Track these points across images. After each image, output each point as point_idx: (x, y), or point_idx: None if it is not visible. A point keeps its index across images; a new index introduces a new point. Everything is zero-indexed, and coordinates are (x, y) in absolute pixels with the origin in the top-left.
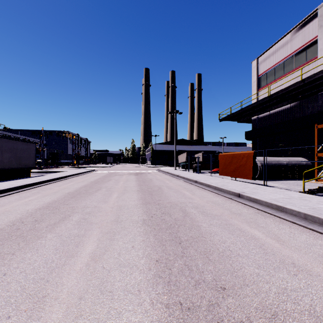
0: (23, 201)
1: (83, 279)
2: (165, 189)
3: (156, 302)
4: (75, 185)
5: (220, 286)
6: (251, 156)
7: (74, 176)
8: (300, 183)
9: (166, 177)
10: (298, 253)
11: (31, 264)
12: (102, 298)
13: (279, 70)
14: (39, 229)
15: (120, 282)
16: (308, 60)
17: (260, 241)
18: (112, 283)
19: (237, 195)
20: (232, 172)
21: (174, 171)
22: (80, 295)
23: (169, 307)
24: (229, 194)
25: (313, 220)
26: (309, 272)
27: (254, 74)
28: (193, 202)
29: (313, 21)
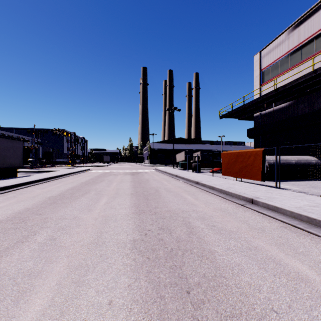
0: None
1: None
2: (163, 192)
3: None
4: (61, 188)
5: None
6: (260, 154)
7: (65, 177)
8: (313, 185)
9: (164, 177)
10: None
11: None
12: None
13: (284, 64)
14: None
15: None
16: (317, 51)
17: (314, 288)
18: None
19: (250, 201)
20: (237, 172)
21: (172, 170)
22: None
23: None
24: (239, 199)
25: None
26: None
27: (256, 68)
28: (197, 210)
29: None
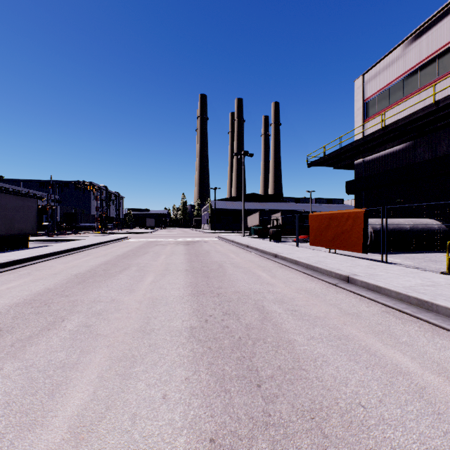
0: None
1: None
2: (229, 268)
3: None
4: (91, 262)
5: None
6: (361, 217)
7: (94, 247)
8: (434, 258)
9: (230, 248)
10: None
11: None
12: None
13: (396, 92)
14: None
15: None
16: (440, 74)
17: (414, 381)
18: None
19: (345, 279)
20: (331, 241)
21: (242, 239)
22: None
23: None
24: (330, 277)
25: None
26: None
27: (358, 98)
28: (274, 290)
29: (449, 16)
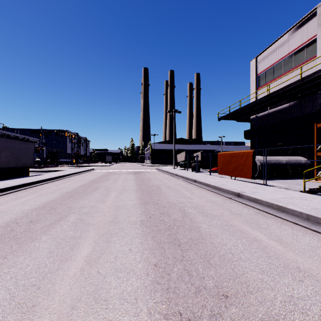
0: (20, 200)
1: (76, 286)
2: (164, 188)
3: (154, 312)
4: (73, 185)
5: (222, 293)
6: (250, 155)
7: (73, 175)
8: (300, 183)
9: (165, 176)
10: (302, 256)
11: (22, 268)
12: (96, 307)
13: (278, 69)
14: (34, 231)
15: (116, 289)
16: (307, 59)
17: (262, 244)
18: (107, 291)
19: (237, 195)
20: (232, 171)
21: (173, 170)
22: (72, 305)
23: (168, 317)
24: (228, 194)
25: (315, 221)
26: (316, 277)
27: (252, 73)
28: (192, 201)
29: (312, 20)
